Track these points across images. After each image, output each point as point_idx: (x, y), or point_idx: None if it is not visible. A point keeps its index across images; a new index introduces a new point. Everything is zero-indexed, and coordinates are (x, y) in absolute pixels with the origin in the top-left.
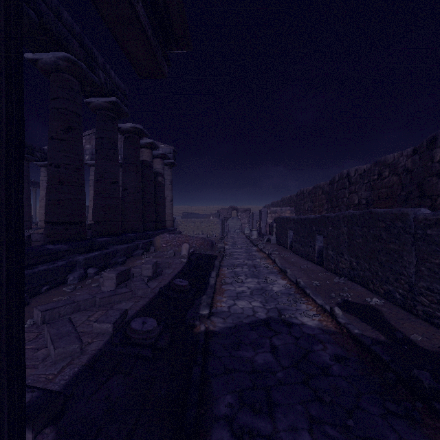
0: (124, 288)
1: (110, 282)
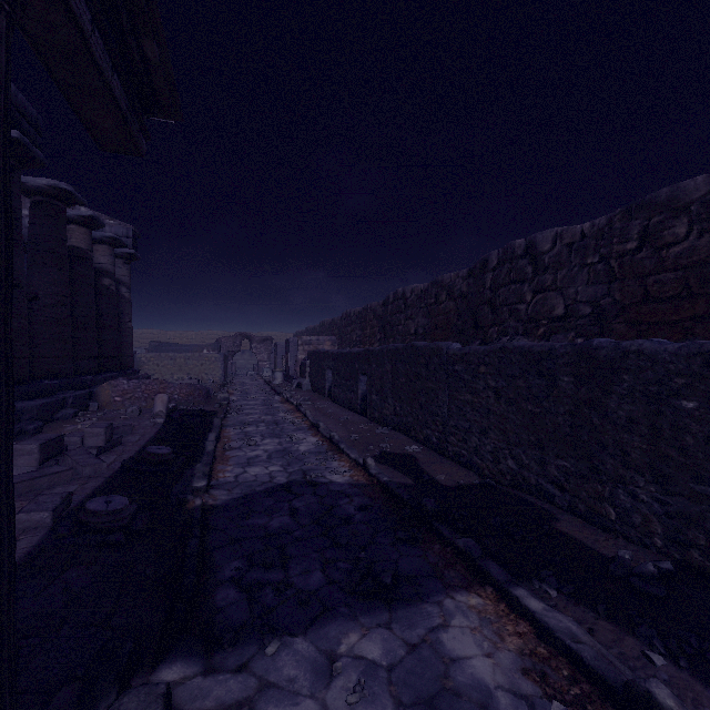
0: (56, 466)
1: (27, 459)
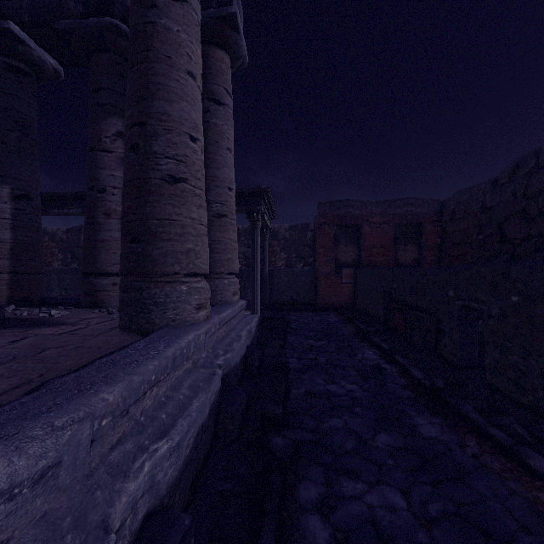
0: None
1: None
